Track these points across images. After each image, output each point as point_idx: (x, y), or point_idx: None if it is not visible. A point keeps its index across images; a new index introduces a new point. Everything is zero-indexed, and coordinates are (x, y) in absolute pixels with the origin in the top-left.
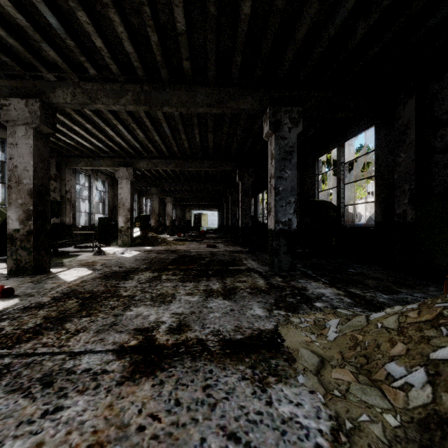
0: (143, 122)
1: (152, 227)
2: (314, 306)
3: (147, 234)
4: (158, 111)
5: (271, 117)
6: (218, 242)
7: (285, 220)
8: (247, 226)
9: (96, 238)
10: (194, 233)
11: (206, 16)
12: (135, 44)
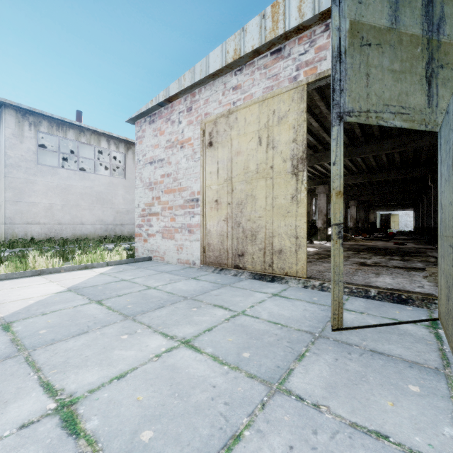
0: None
1: None
2: None
3: None
4: None
5: None
6: (407, 242)
7: None
8: None
9: None
10: (380, 234)
11: None
12: (346, 134)
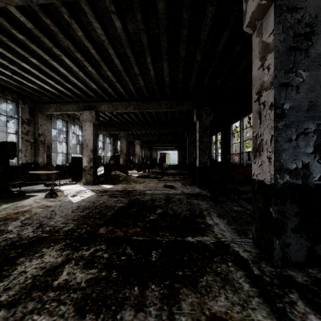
0: (89, 51)
1: (121, 164)
2: None
3: (110, 172)
4: (96, 25)
5: None
6: (176, 180)
7: (297, 166)
8: (205, 166)
9: None
10: (157, 169)
11: None
12: None
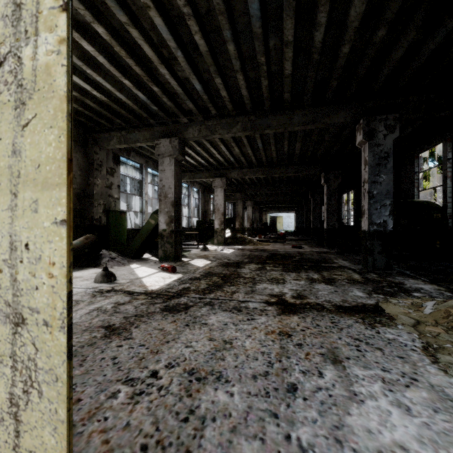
0: (240, 140)
1: (237, 229)
2: (412, 295)
3: (236, 235)
4: None
5: (364, 127)
6: (300, 244)
7: (380, 221)
8: (333, 228)
9: (193, 238)
10: (273, 235)
11: (309, 61)
12: (249, 89)
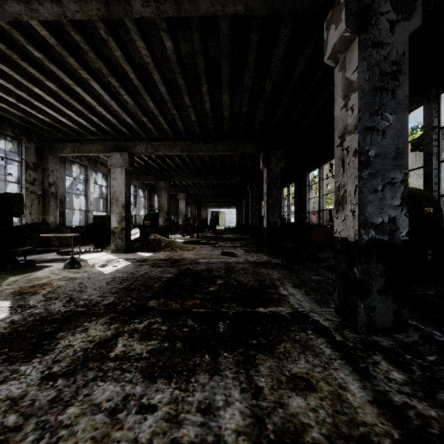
0: (126, 75)
1: (161, 226)
2: None
3: (148, 236)
4: (140, 44)
5: (350, 0)
6: (236, 246)
7: (383, 220)
8: (275, 227)
9: None
10: (209, 233)
11: None
12: None
